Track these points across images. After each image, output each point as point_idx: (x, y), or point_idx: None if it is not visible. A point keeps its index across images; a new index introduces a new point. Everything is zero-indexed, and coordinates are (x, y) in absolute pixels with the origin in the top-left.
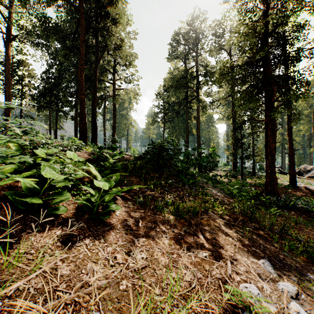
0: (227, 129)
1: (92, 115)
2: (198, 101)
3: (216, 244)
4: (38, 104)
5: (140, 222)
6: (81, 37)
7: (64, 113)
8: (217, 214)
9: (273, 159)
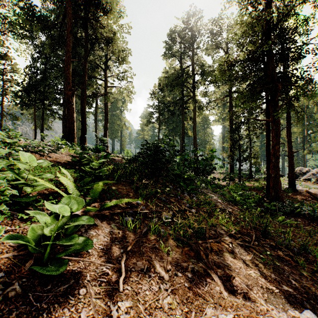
0: (223, 131)
1: (81, 114)
2: (195, 101)
3: (237, 288)
4: (21, 101)
5: (122, 273)
6: (68, 26)
7: (51, 112)
8: (225, 230)
9: (277, 161)
